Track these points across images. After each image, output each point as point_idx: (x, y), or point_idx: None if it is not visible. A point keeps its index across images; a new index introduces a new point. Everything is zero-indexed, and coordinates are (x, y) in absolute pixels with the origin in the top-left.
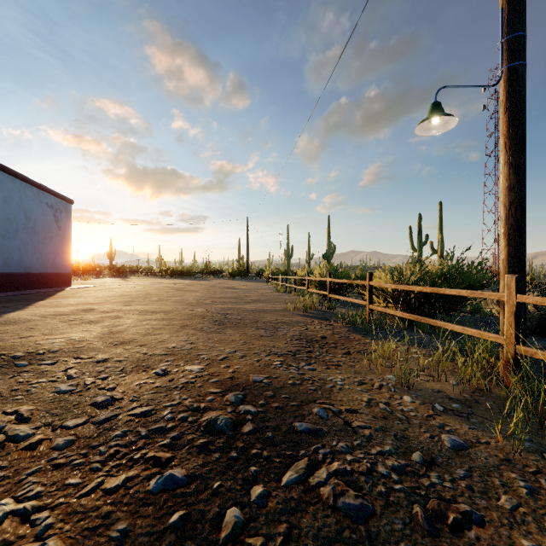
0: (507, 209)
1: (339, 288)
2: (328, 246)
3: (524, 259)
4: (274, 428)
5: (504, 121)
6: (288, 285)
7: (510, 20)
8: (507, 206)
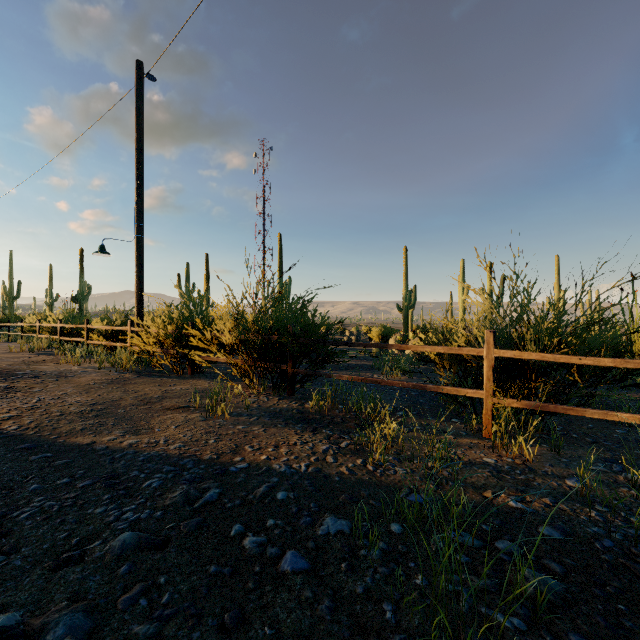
0: (136, 293)
1: (77, 334)
2: (80, 287)
3: (142, 314)
4: (6, 373)
5: (136, 257)
6: (12, 333)
7: (137, 217)
8: (136, 292)
